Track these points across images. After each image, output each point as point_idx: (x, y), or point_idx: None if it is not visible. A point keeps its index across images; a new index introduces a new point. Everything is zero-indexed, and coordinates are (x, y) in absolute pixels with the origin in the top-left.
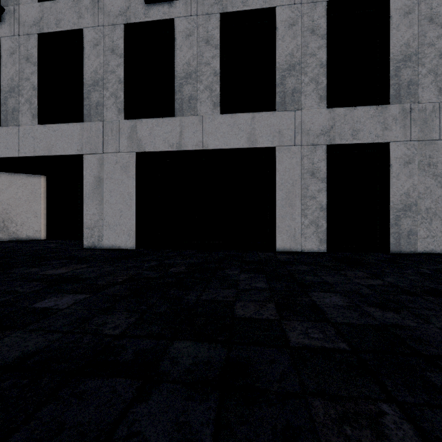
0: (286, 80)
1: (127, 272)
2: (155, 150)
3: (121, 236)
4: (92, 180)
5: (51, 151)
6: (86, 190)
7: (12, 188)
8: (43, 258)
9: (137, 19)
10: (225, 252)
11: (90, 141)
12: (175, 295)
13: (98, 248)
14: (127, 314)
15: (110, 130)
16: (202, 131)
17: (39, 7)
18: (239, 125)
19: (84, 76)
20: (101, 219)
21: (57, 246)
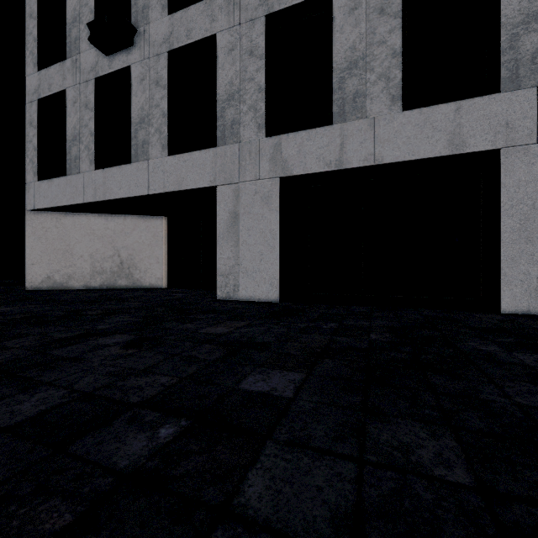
0: (521, 40)
1: (311, 337)
2: (306, 172)
3: (262, 286)
4: (226, 217)
5: (181, 185)
6: (220, 229)
7: (136, 232)
8: (186, 311)
9: (282, 5)
10: (415, 311)
11: (225, 169)
12: (455, 390)
13: (234, 300)
14: (421, 426)
15: (247, 152)
16: (374, 139)
17: (168, 21)
18: (433, 123)
19: (217, 91)
20: (237, 265)
21: (186, 296)
